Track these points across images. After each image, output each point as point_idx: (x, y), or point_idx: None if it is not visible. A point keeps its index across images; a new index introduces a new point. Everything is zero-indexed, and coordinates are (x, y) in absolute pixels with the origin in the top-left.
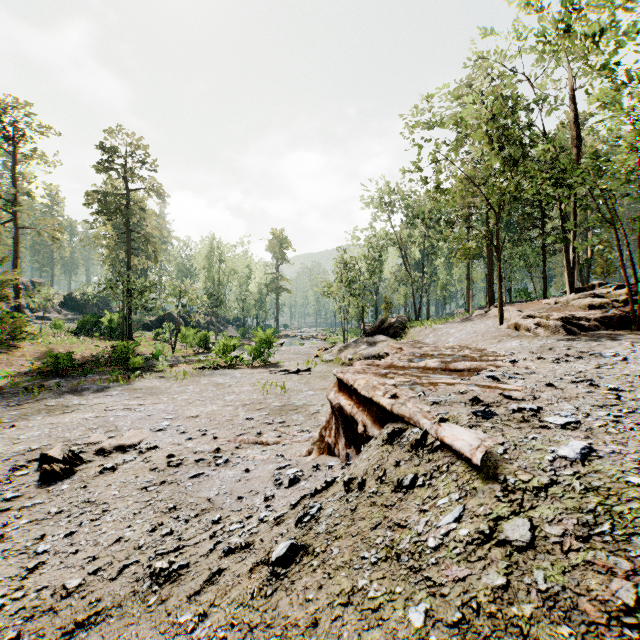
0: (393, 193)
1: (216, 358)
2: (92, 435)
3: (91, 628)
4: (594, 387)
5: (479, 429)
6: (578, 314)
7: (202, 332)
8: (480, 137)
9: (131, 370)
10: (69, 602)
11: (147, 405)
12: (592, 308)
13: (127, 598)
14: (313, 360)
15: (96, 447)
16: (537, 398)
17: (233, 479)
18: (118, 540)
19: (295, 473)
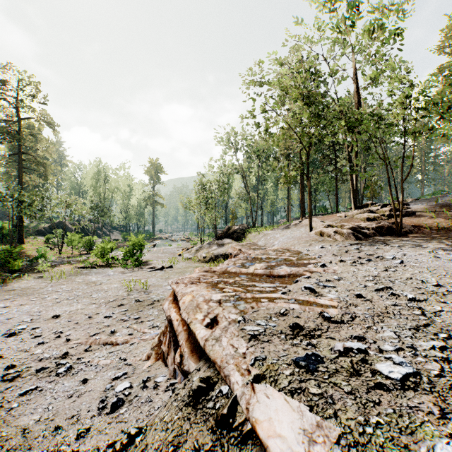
0: (237, 135)
1: (97, 258)
2: None
3: None
4: (396, 297)
5: (303, 399)
6: (361, 224)
7: (87, 237)
8: (296, 95)
9: (12, 272)
10: None
11: (13, 307)
12: (369, 220)
13: None
14: (176, 258)
15: None
16: (354, 318)
17: (65, 394)
18: None
19: (123, 391)
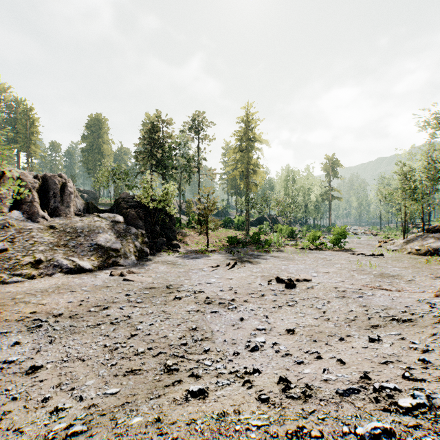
0: None
1: (303, 243)
2: (284, 273)
3: (382, 327)
4: None
5: None
6: None
7: (289, 227)
8: None
9: (264, 247)
10: (356, 322)
11: (293, 264)
12: None
13: (387, 324)
14: (380, 248)
15: (291, 278)
16: None
17: (387, 301)
18: (351, 310)
19: None
